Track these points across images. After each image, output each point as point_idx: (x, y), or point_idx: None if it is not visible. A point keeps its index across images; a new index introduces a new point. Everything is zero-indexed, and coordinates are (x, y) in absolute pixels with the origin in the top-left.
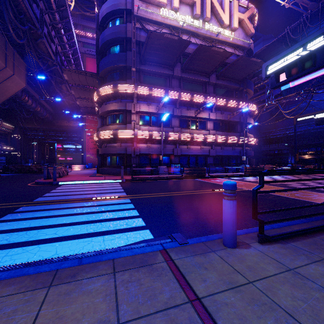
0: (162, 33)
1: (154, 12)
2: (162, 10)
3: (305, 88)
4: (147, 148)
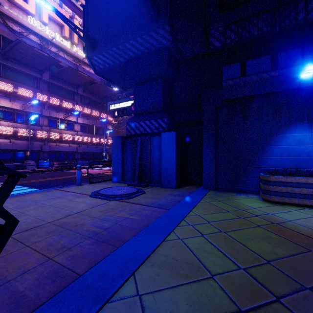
0: (32, 46)
1: (20, 17)
2: (30, 17)
3: None
4: (10, 144)
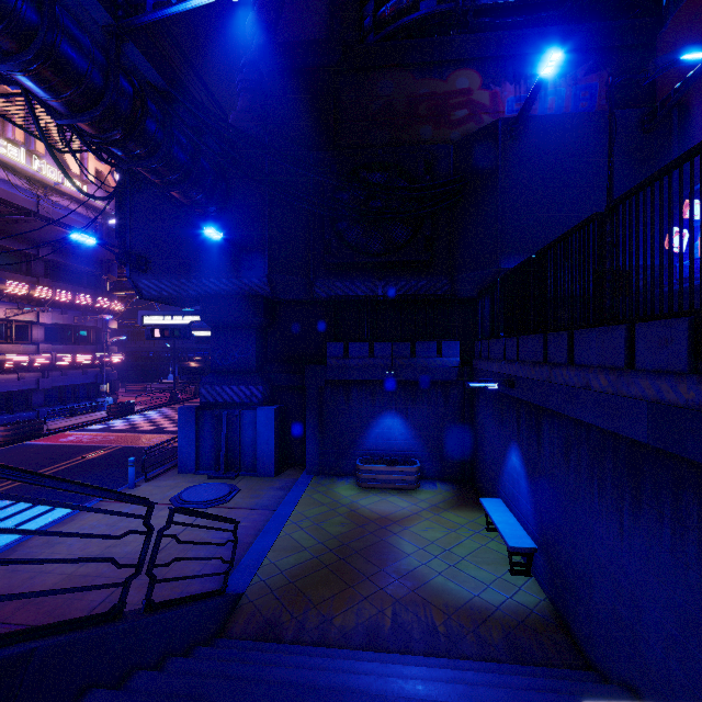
0: None
1: None
2: None
3: None
4: None
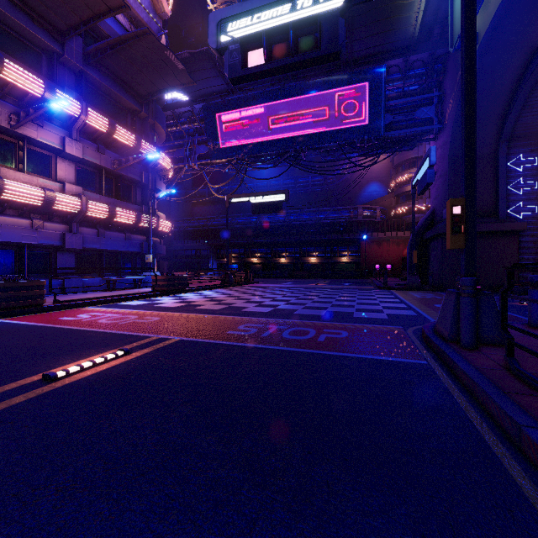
0: None
1: None
2: None
3: (239, 156)
4: None
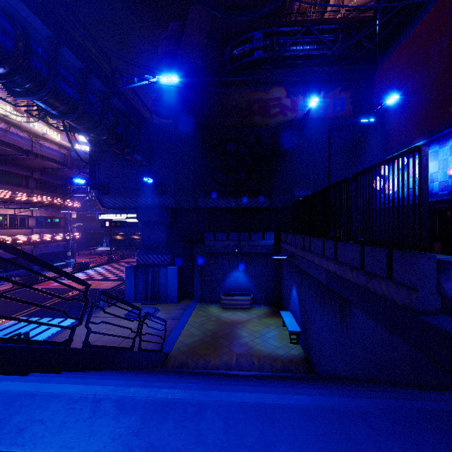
0: None
1: None
2: None
3: None
4: None
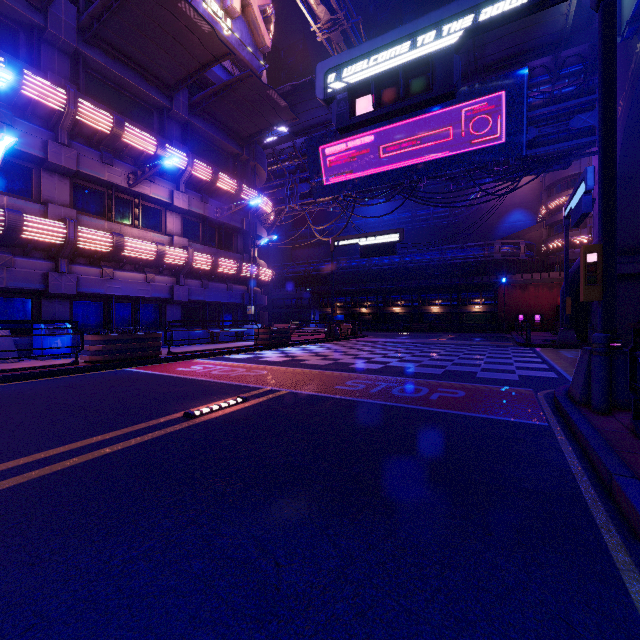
0: None
1: None
2: None
3: (346, 192)
4: None
